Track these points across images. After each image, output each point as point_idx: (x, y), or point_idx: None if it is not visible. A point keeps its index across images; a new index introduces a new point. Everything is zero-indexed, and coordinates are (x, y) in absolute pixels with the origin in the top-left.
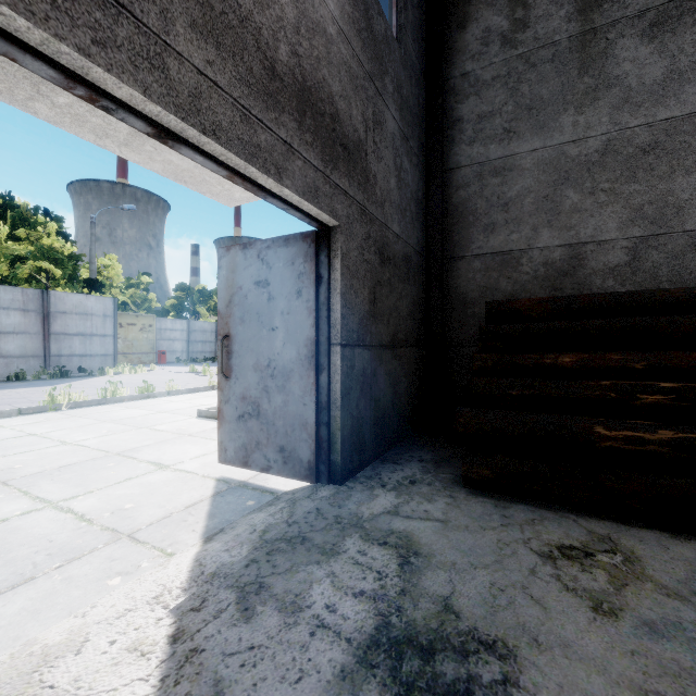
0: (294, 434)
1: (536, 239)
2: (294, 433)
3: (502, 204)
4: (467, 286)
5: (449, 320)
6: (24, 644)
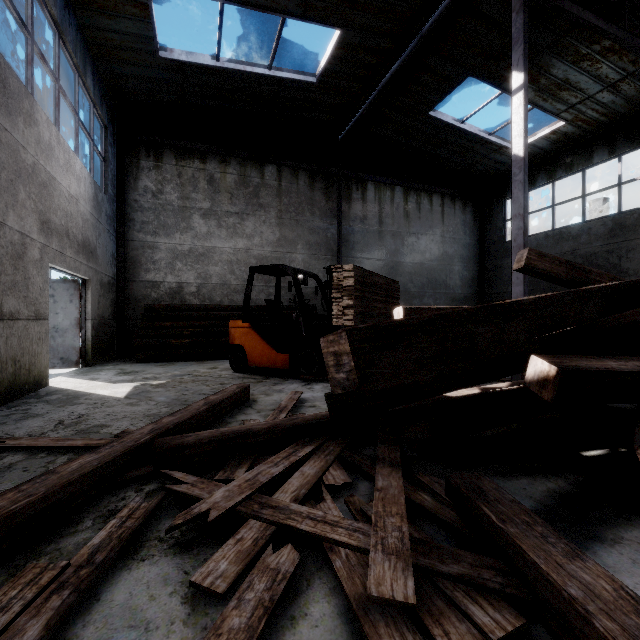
0: (69, 352)
1: (167, 278)
2: (69, 352)
3: (153, 262)
4: (137, 294)
5: (128, 308)
6: None
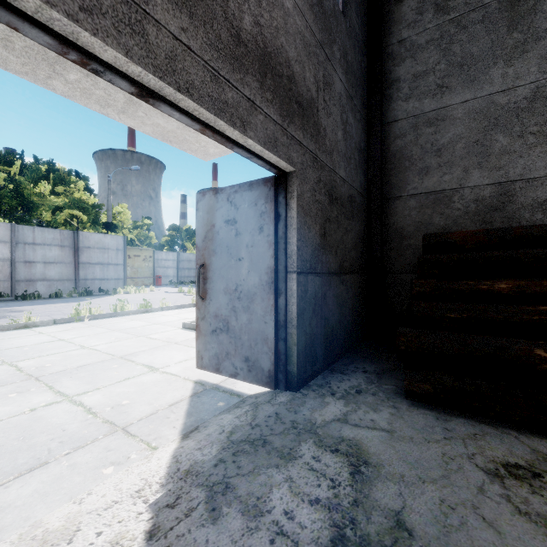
0: (256, 347)
1: (467, 179)
2: (256, 346)
3: (436, 150)
4: (403, 222)
5: (387, 250)
6: (32, 525)
